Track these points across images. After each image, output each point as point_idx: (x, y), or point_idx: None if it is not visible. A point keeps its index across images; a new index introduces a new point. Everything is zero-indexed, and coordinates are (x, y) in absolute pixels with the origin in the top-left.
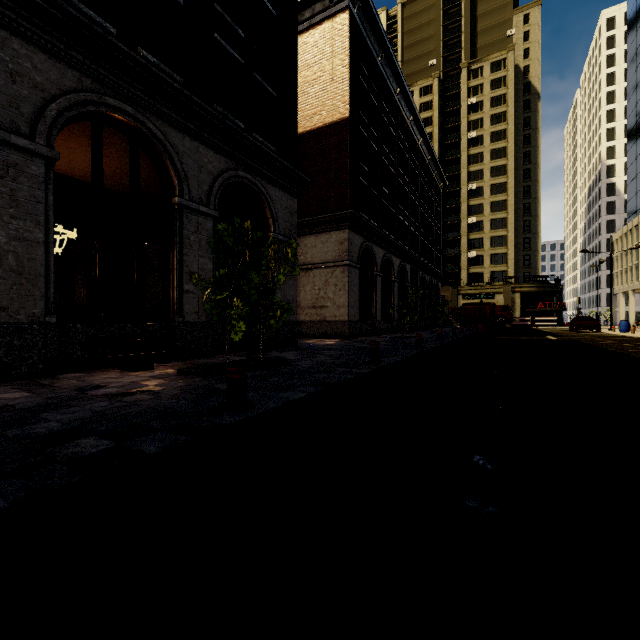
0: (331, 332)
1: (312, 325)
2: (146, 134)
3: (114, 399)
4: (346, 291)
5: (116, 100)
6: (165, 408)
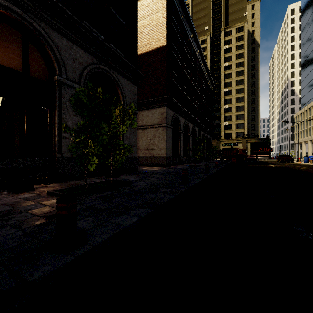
0: (156, 163)
1: (146, 159)
2: (33, 31)
3: None
4: (165, 140)
5: (7, 2)
6: None
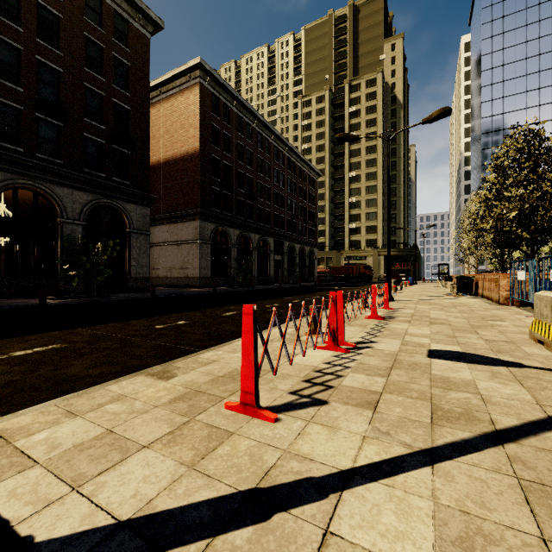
0: (191, 284)
1: (181, 280)
2: (41, 191)
3: (6, 304)
4: (198, 258)
5: (24, 180)
6: (19, 305)
